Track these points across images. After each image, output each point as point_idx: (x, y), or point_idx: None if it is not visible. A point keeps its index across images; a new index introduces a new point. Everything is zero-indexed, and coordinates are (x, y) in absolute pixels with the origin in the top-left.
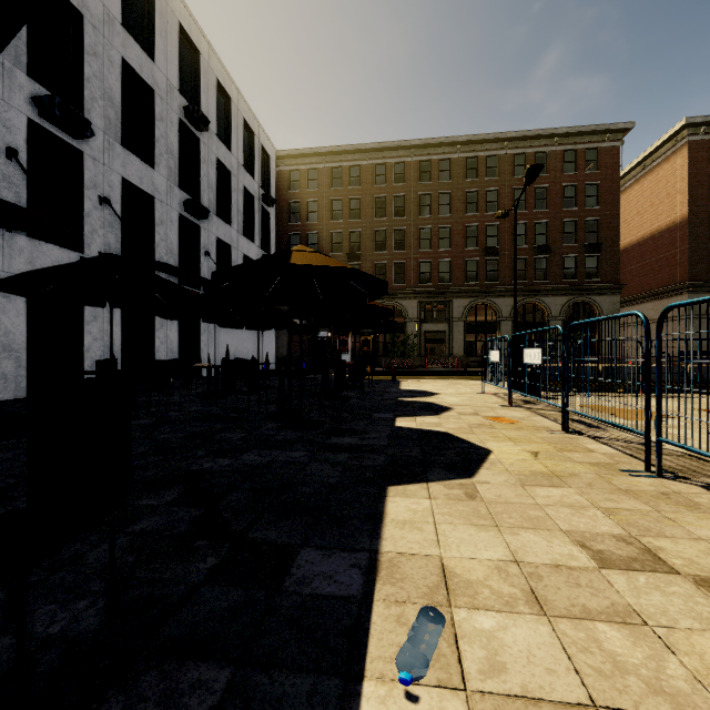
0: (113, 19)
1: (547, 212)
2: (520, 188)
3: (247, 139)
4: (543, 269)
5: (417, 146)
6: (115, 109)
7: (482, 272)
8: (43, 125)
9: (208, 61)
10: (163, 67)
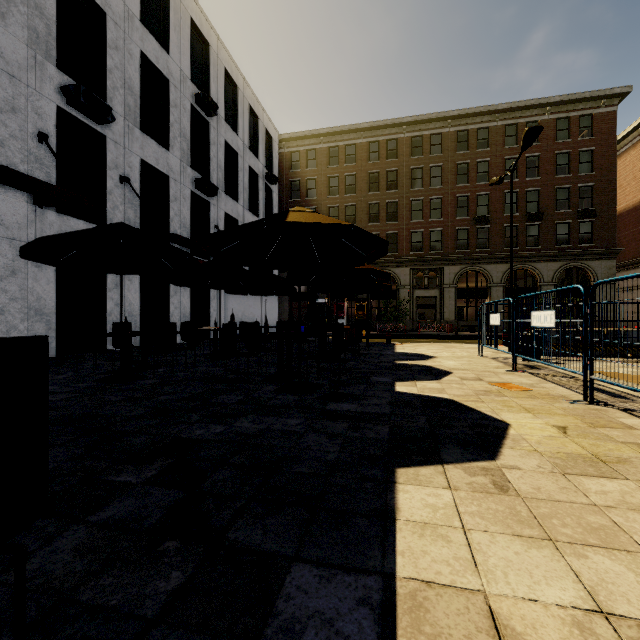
0: (132, 16)
1: (539, 180)
2: (511, 157)
3: (253, 123)
4: (534, 235)
5: (409, 123)
6: (134, 97)
7: (472, 240)
8: (71, 112)
9: (217, 53)
10: (177, 58)
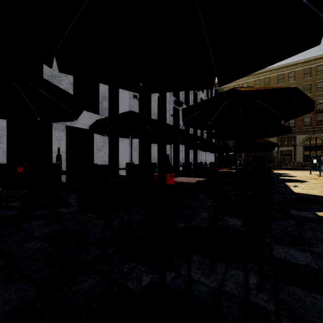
0: None
1: None
2: None
3: None
4: None
5: (276, 69)
6: (183, 95)
7: (313, 121)
8: (174, 106)
9: None
10: None
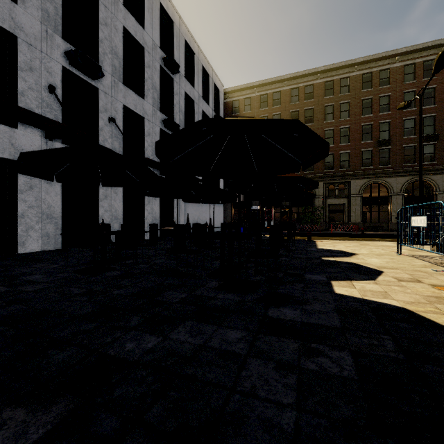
0: (117, 1)
1: (435, 107)
2: (410, 91)
3: (205, 79)
4: (430, 153)
5: (323, 71)
6: (119, 60)
7: (375, 159)
8: (73, 71)
9: (179, 28)
10: (150, 32)
